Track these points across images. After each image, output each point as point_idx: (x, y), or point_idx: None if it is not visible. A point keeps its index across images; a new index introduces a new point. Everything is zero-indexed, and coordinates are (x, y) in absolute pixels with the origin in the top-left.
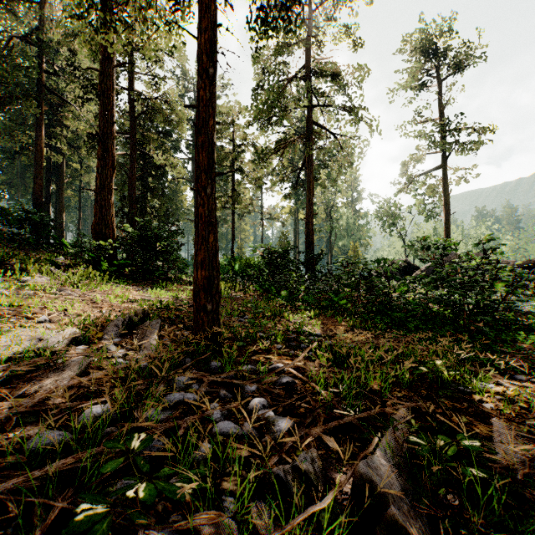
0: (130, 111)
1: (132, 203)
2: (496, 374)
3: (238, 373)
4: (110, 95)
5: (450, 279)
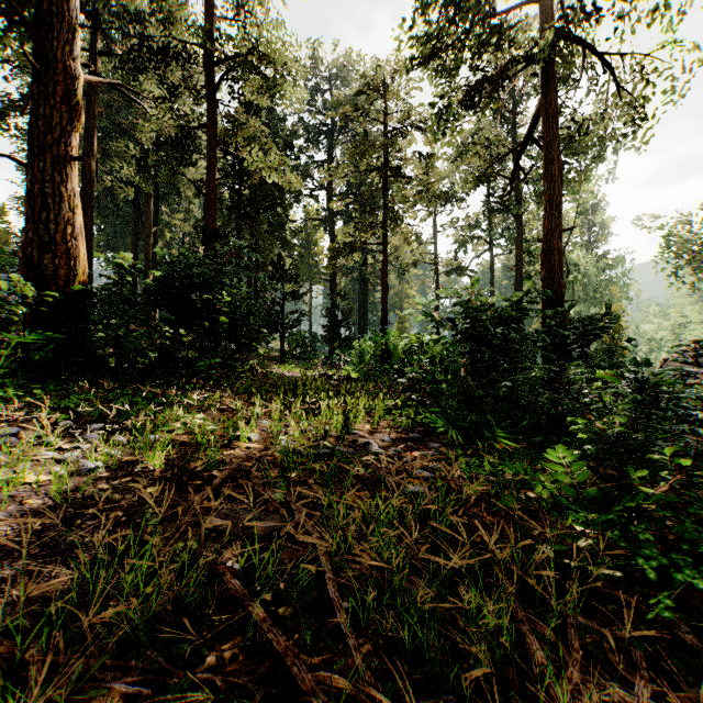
0: (206, 81)
1: (209, 240)
2: None
3: None
4: None
5: None
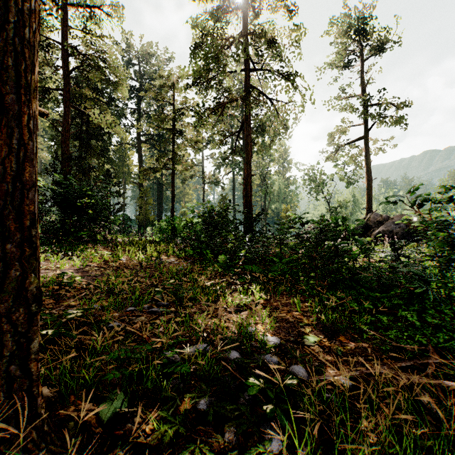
0: (63, 65)
1: (65, 161)
2: None
3: None
4: None
5: None
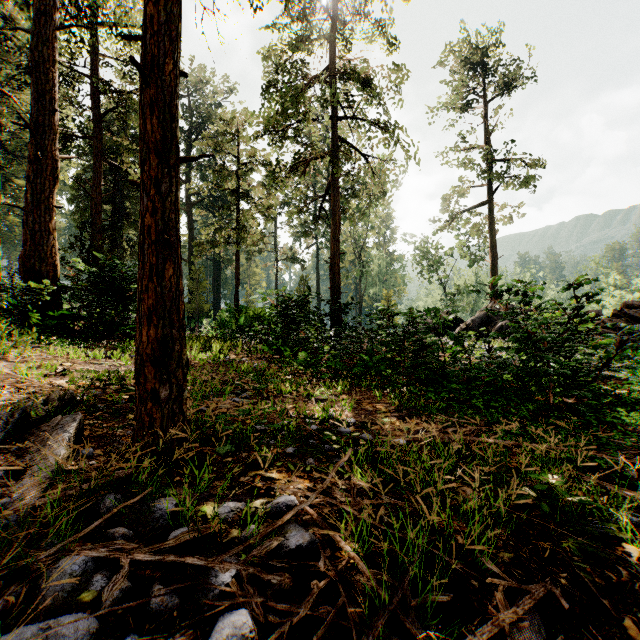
0: (94, 107)
1: (96, 233)
2: (625, 486)
3: (201, 536)
4: (49, 70)
5: (538, 338)
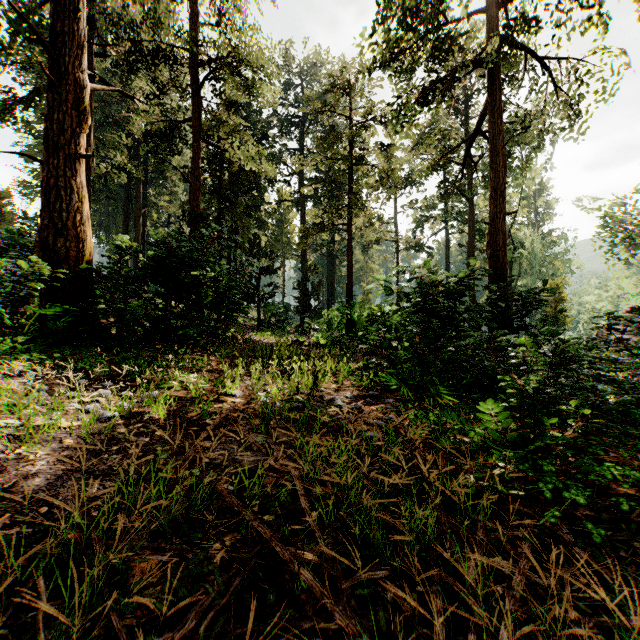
0: (191, 81)
1: (194, 222)
2: None
3: None
4: None
5: None
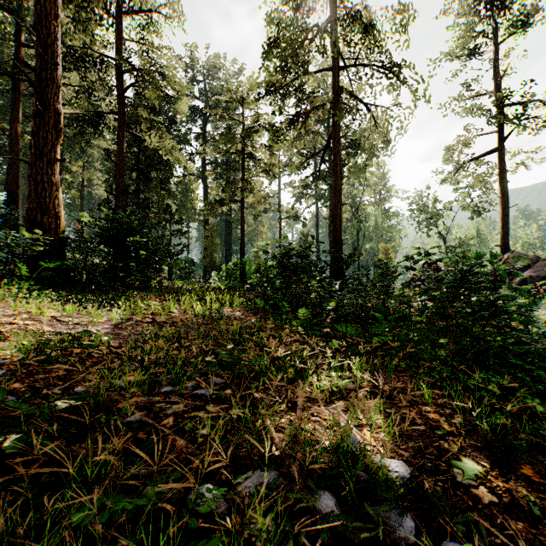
0: (117, 83)
1: (119, 195)
2: None
3: None
4: (51, 24)
5: None
